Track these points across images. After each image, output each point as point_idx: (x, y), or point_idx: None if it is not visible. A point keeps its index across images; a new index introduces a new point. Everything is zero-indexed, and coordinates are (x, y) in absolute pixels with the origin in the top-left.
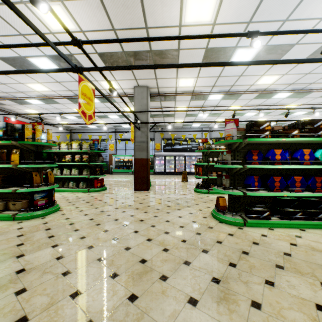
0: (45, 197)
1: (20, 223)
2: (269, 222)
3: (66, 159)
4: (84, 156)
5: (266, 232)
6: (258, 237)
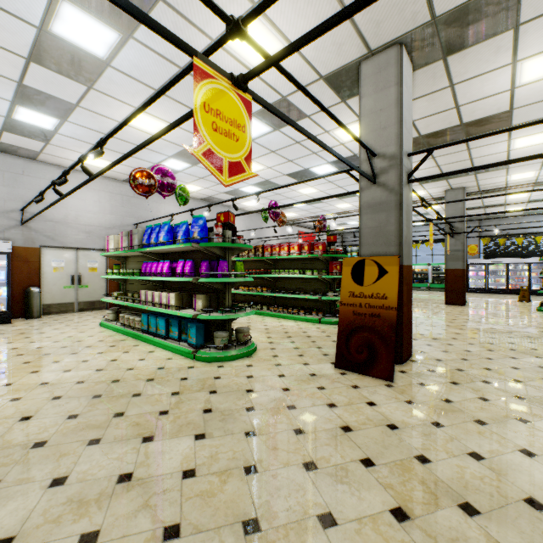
0: None
1: None
2: None
3: None
4: None
5: None
6: None
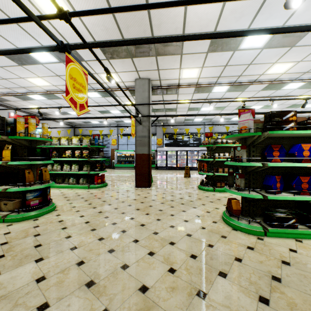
0: (38, 197)
1: (9, 226)
2: (296, 231)
3: (66, 154)
4: (84, 152)
5: (295, 246)
6: (286, 252)
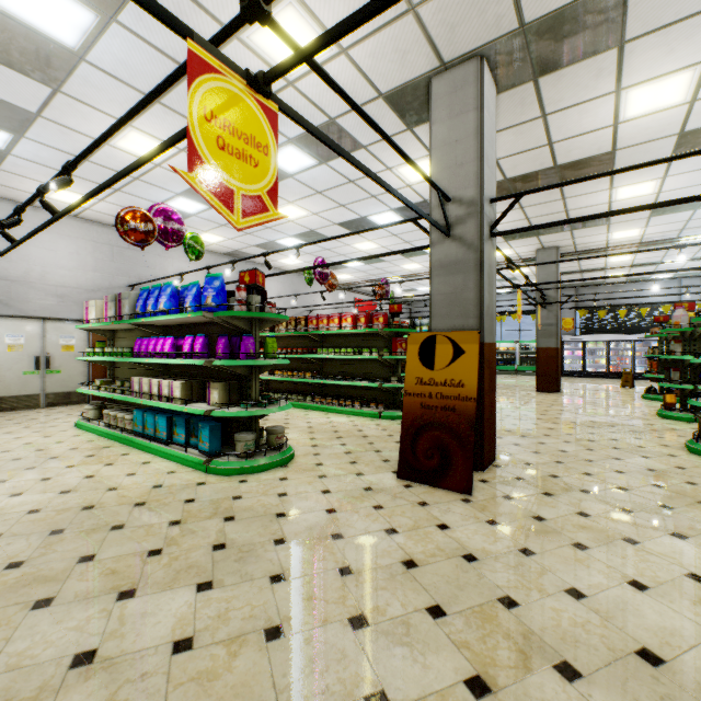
0: None
1: None
2: None
3: None
4: None
5: None
6: None
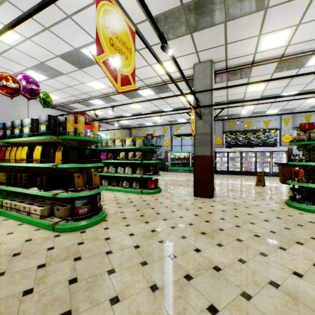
0: (87, 204)
1: (56, 237)
2: None
3: (120, 156)
4: (137, 153)
5: None
6: None
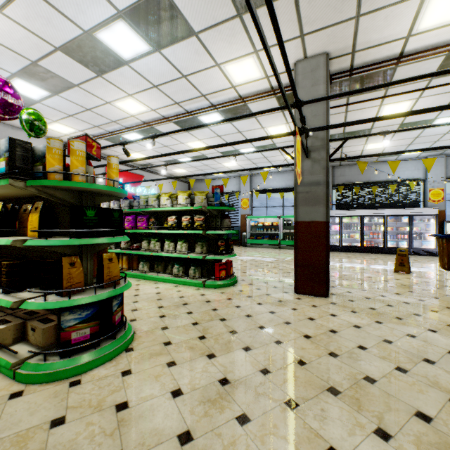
0: (89, 321)
1: (10, 401)
2: None
3: (168, 223)
4: (196, 218)
5: None
6: None
